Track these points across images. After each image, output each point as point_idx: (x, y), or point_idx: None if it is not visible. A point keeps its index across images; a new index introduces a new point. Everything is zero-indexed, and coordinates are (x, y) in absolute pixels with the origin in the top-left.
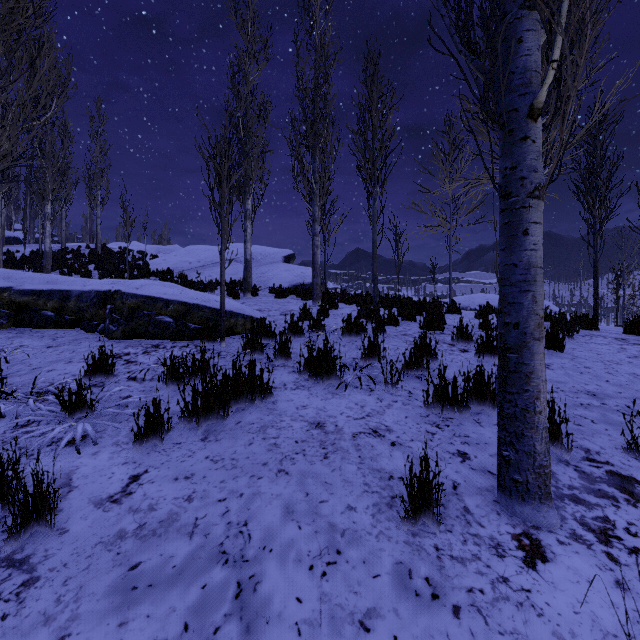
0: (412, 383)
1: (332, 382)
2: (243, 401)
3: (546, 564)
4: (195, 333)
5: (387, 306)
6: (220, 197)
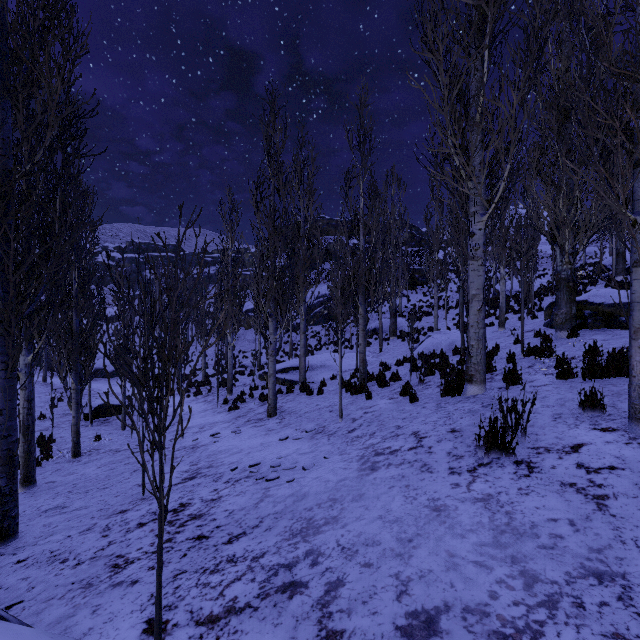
0: None
1: None
2: (622, 374)
3: (599, 431)
4: None
5: None
6: None
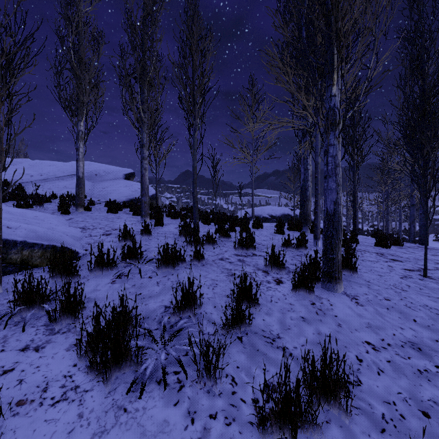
0: (234, 354)
1: (125, 371)
2: None
3: None
4: None
5: (206, 222)
6: None
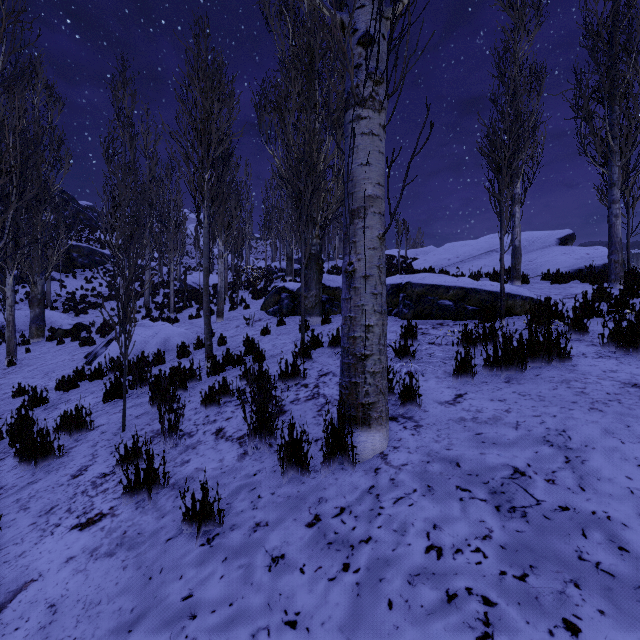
0: None
1: None
2: (539, 361)
3: None
4: (473, 314)
5: None
6: (500, 186)
